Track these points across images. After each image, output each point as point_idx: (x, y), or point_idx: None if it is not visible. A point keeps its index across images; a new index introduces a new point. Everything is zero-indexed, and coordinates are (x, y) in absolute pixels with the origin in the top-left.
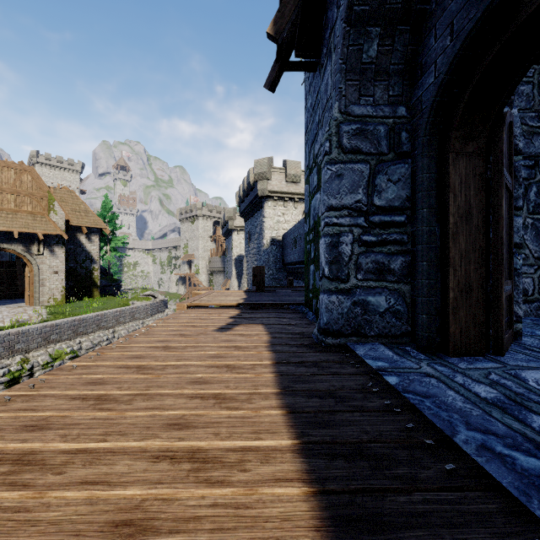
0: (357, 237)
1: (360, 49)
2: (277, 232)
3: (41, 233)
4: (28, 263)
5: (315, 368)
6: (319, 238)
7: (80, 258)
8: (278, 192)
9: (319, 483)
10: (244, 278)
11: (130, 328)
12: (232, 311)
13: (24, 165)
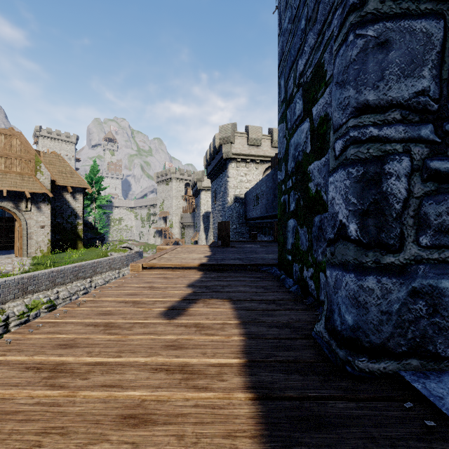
0: (419, 163)
1: None
2: (240, 190)
3: (29, 191)
4: (17, 219)
5: None
6: (307, 182)
7: (66, 214)
8: (240, 155)
9: None
10: (210, 231)
11: (106, 278)
12: (193, 274)
13: (13, 131)
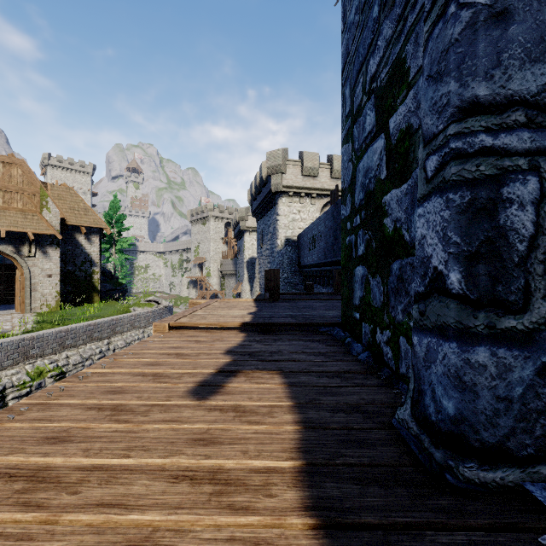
0: None
1: None
2: (292, 231)
3: (32, 232)
4: (18, 266)
5: None
6: (381, 217)
7: (79, 260)
8: (293, 187)
9: None
10: (256, 281)
11: (128, 338)
12: (233, 337)
13: (13, 158)
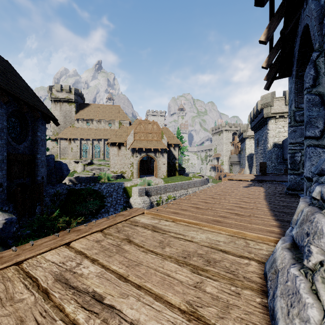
0: (303, 154)
1: (303, 84)
2: (278, 139)
3: (159, 148)
4: (155, 160)
5: (279, 197)
6: None
7: (171, 158)
8: (278, 113)
9: (270, 206)
10: (253, 168)
11: (193, 190)
12: (248, 182)
13: (154, 122)
